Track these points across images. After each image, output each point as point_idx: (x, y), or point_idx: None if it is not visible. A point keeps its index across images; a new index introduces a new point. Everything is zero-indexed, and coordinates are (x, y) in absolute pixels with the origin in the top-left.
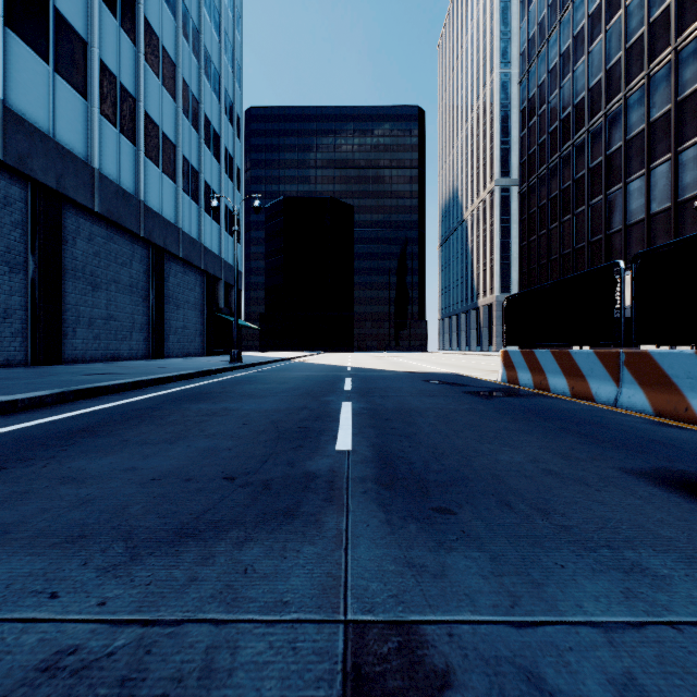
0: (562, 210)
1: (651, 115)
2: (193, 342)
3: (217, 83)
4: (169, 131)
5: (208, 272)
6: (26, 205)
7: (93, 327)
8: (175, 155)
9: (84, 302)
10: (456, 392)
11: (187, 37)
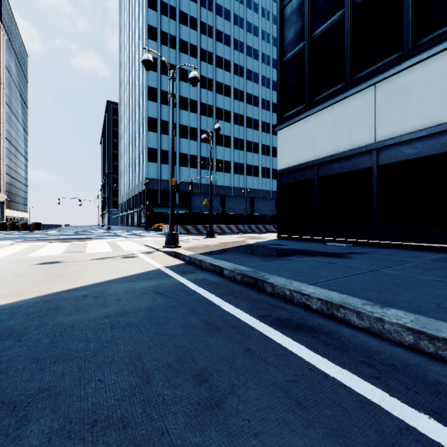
0: None
1: None
2: None
3: None
4: None
5: None
6: (274, 203)
7: None
8: None
9: None
10: None
11: None
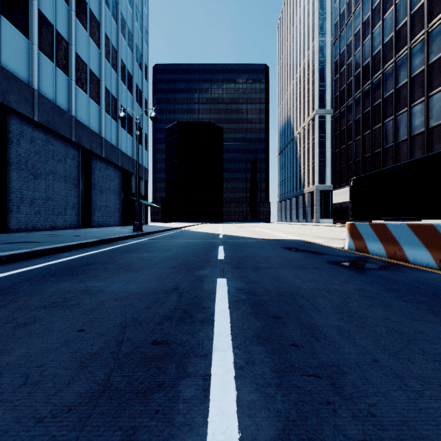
0: (364, 127)
1: (430, 59)
2: (113, 216)
3: (130, 40)
4: (94, 69)
5: (124, 169)
6: None
7: (34, 205)
8: (99, 86)
9: (27, 187)
10: (322, 263)
11: (108, 5)
